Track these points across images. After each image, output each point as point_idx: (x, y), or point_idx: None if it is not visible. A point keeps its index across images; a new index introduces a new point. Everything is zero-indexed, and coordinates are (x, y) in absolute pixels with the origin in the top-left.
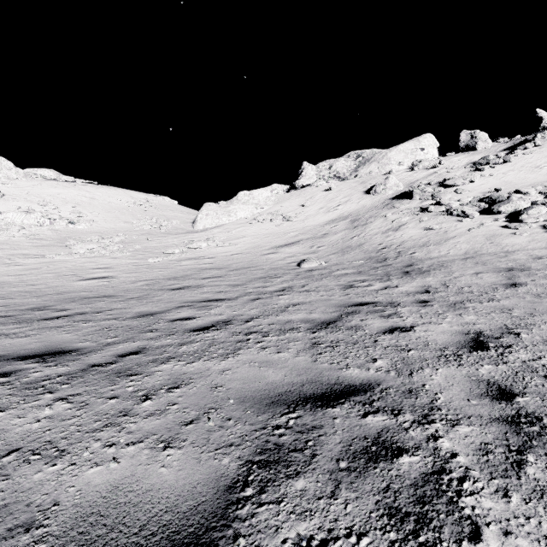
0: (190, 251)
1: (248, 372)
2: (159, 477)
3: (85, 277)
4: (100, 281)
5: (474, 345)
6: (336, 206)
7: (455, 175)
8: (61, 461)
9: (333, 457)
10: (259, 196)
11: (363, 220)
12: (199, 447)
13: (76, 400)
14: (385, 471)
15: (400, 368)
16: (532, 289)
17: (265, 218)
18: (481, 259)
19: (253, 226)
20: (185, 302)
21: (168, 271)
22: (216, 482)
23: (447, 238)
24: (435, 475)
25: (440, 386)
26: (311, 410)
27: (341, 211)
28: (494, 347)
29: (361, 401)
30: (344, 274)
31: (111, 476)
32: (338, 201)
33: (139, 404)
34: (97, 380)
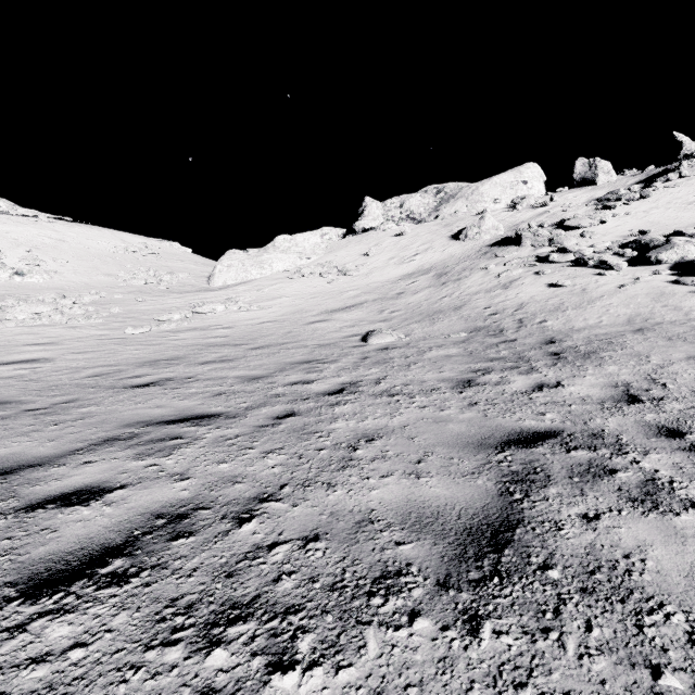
0: (197, 317)
1: None
2: None
3: None
4: (17, 368)
5: None
6: (412, 255)
7: (578, 214)
8: None
9: None
10: (304, 242)
11: (454, 273)
12: None
13: None
14: None
15: None
16: None
17: (312, 271)
18: (669, 331)
19: (295, 282)
20: (130, 422)
21: (150, 349)
22: None
23: (590, 299)
24: None
25: None
26: None
27: (420, 262)
28: None
29: None
30: (446, 357)
31: None
32: (414, 249)
33: None
34: None
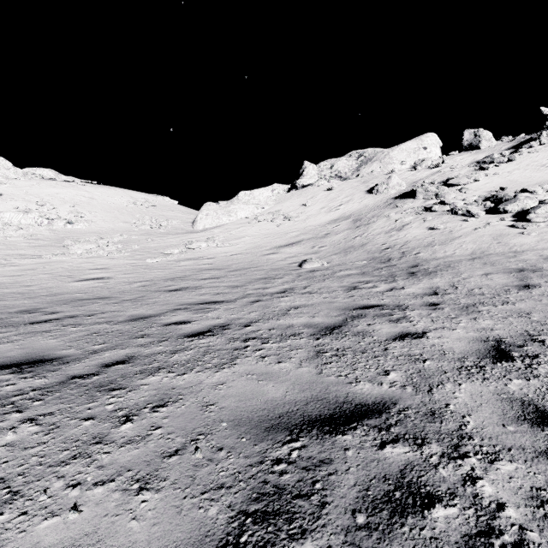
0: (189, 251)
1: (245, 386)
2: (127, 535)
3: (80, 278)
4: (96, 282)
5: (497, 355)
6: (338, 206)
7: (459, 174)
8: (9, 509)
9: (348, 507)
10: (260, 195)
11: (366, 219)
12: (182, 489)
13: (46, 421)
14: (416, 530)
15: (417, 383)
16: (546, 291)
17: (266, 218)
18: (489, 259)
19: (253, 226)
20: (181, 304)
21: (167, 272)
22: (199, 545)
23: (452, 238)
24: (482, 538)
25: (467, 407)
26: (318, 438)
27: (343, 211)
28: (519, 357)
29: (376, 425)
30: (347, 275)
31: (67, 533)
32: (339, 200)
33: (117, 428)
34: (75, 396)
